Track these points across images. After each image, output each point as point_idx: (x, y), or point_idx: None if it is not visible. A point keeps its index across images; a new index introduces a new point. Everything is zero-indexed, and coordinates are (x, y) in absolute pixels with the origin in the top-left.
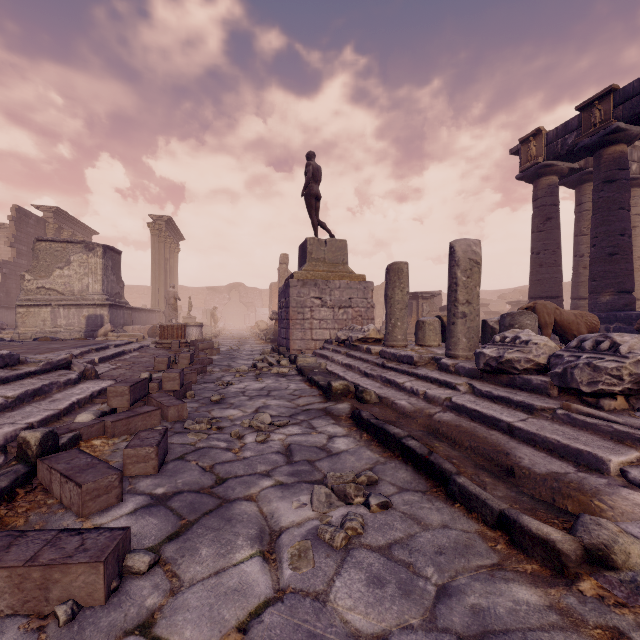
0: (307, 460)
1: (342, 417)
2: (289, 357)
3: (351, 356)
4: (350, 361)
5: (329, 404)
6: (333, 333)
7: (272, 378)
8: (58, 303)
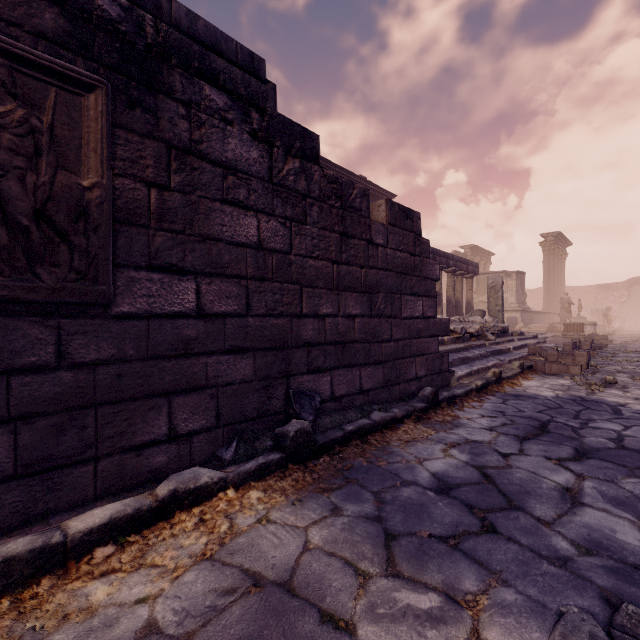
0: None
1: None
2: None
3: None
4: None
5: None
6: None
7: None
8: None
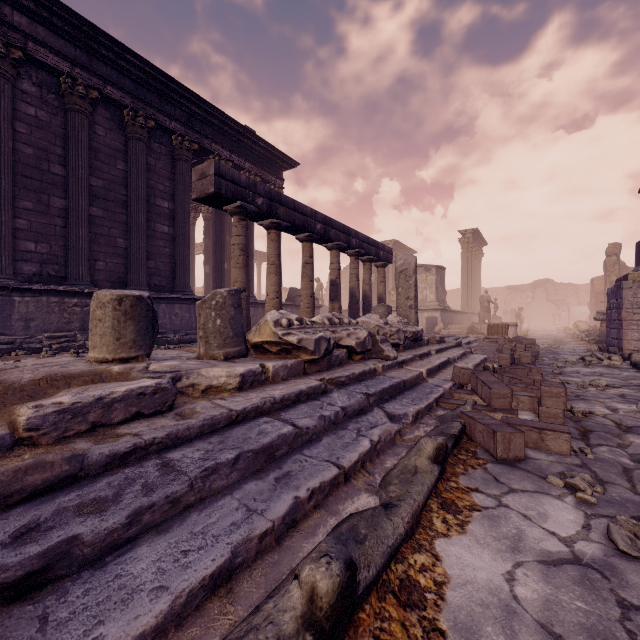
0: (635, 399)
1: None
2: (621, 355)
3: None
4: None
5: None
6: None
7: (602, 368)
8: None
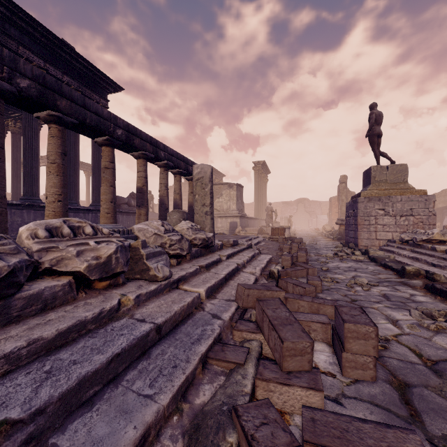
0: (400, 301)
1: (417, 287)
2: (359, 250)
3: (416, 252)
4: (416, 255)
5: (404, 279)
6: (395, 235)
7: (352, 262)
8: (218, 216)
